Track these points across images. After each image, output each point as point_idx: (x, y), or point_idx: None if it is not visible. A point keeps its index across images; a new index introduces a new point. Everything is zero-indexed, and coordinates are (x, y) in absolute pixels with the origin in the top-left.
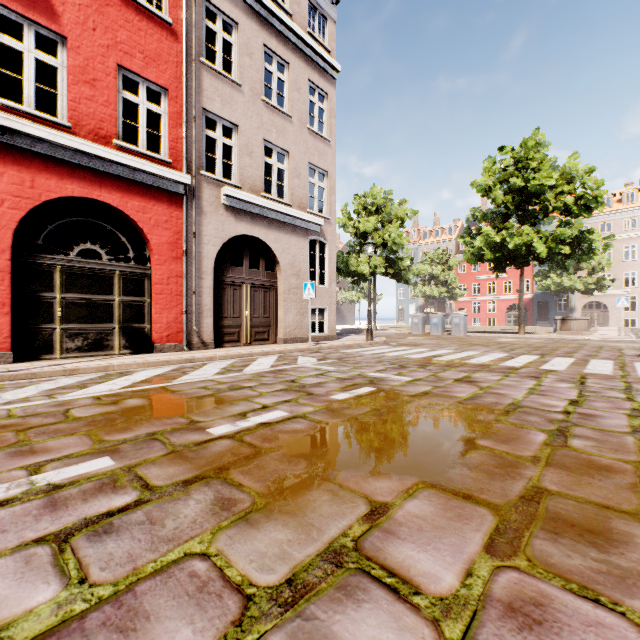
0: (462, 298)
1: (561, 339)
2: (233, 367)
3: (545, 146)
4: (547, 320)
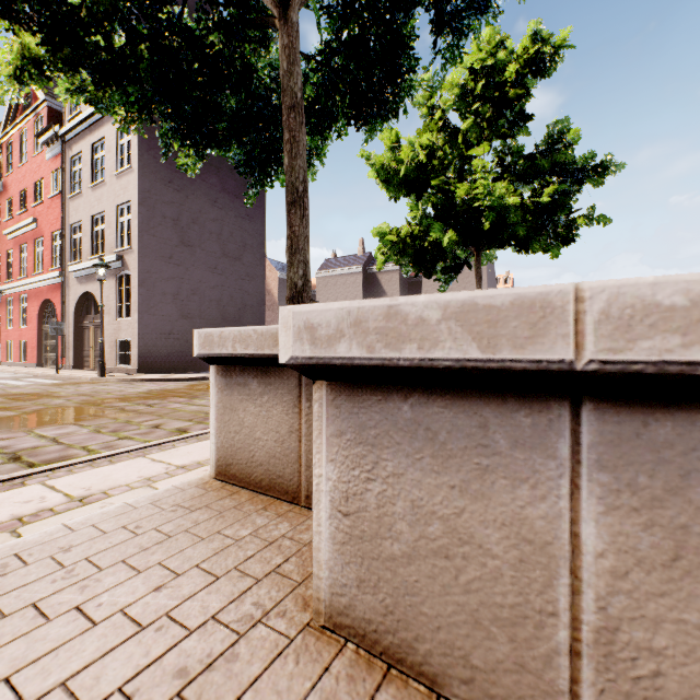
0: None
1: None
2: None
3: None
4: None
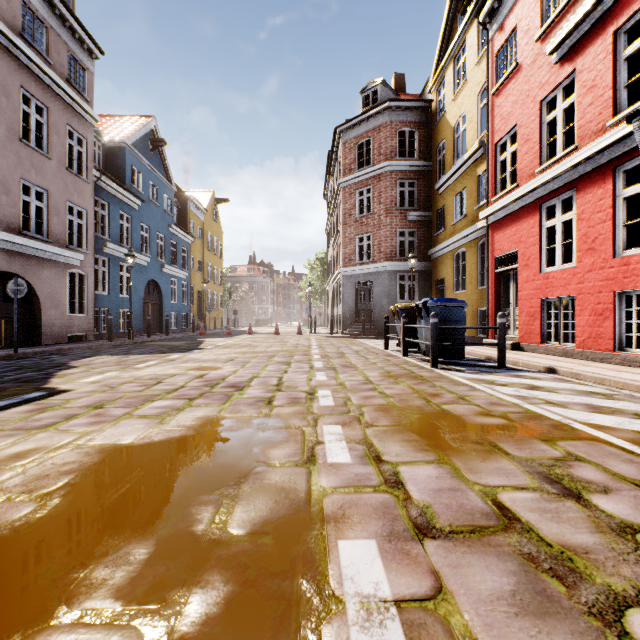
0: None
1: None
2: None
3: None
4: None
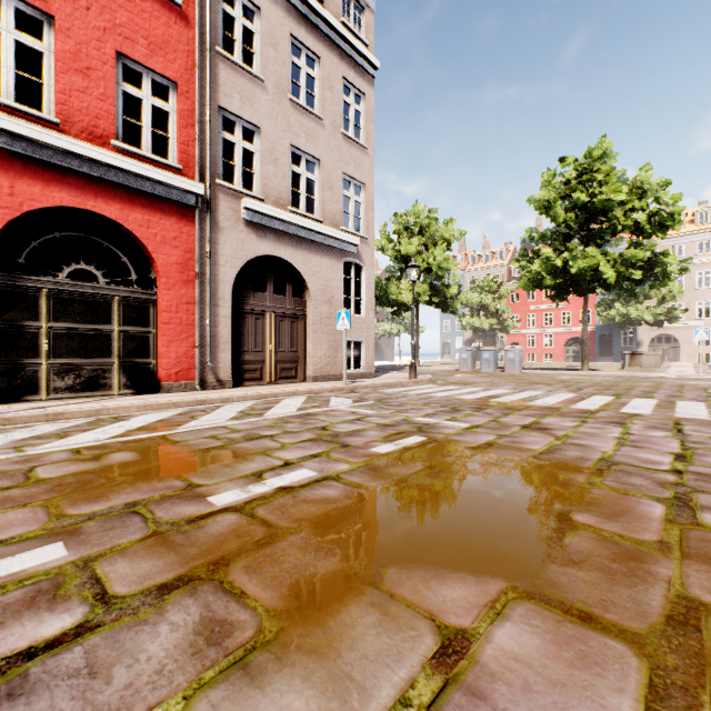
0: (515, 331)
1: (632, 377)
2: (252, 410)
3: (612, 157)
4: (610, 355)
